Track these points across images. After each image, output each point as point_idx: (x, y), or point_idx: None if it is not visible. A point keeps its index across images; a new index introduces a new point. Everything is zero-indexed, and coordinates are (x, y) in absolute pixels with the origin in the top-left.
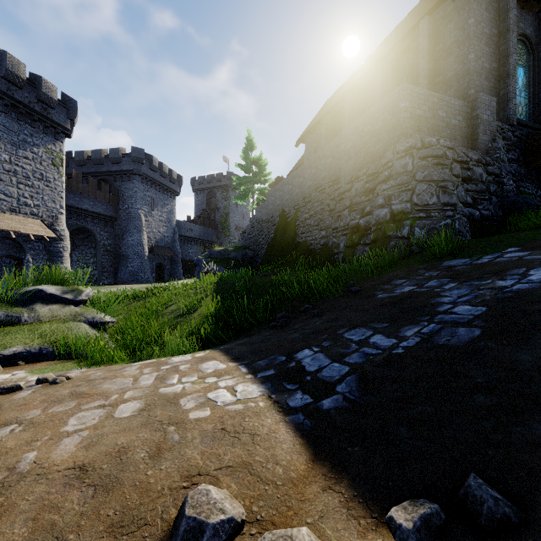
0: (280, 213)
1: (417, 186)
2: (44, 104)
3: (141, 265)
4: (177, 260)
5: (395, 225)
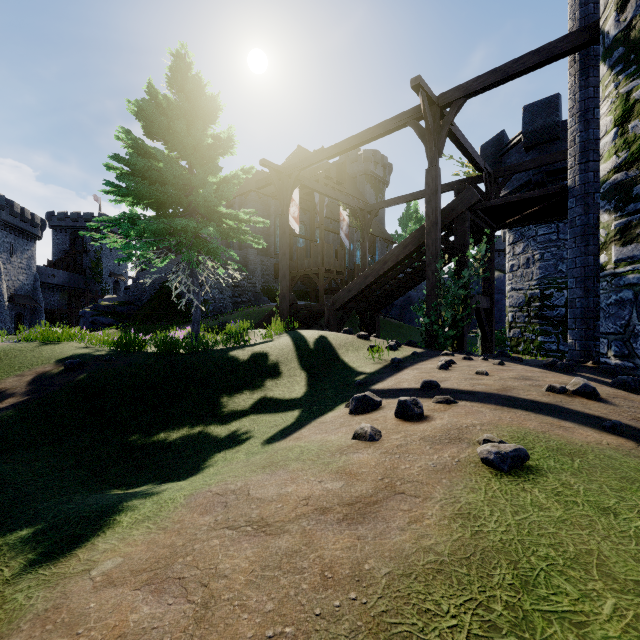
0: (159, 282)
1: (212, 290)
2: None
3: (1, 316)
4: (39, 310)
5: (204, 304)
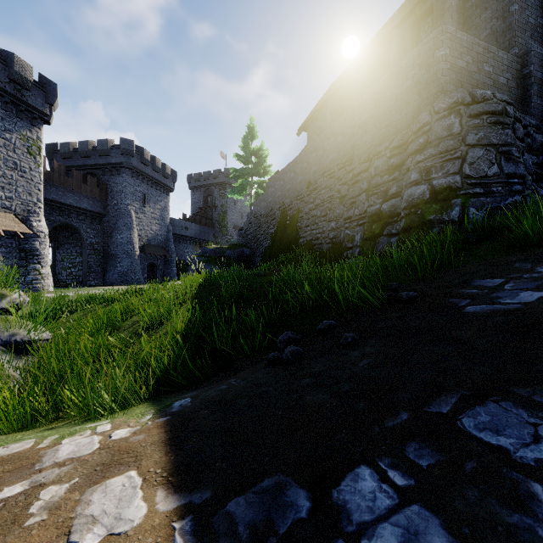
0: (280, 205)
1: (469, 152)
2: (17, 85)
3: (131, 265)
4: (171, 260)
5: (438, 205)
